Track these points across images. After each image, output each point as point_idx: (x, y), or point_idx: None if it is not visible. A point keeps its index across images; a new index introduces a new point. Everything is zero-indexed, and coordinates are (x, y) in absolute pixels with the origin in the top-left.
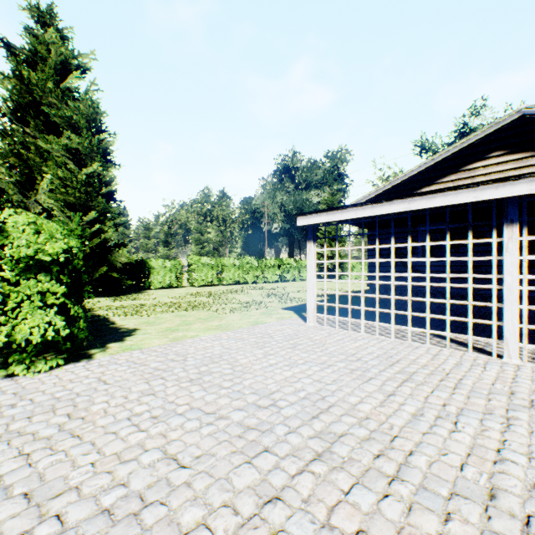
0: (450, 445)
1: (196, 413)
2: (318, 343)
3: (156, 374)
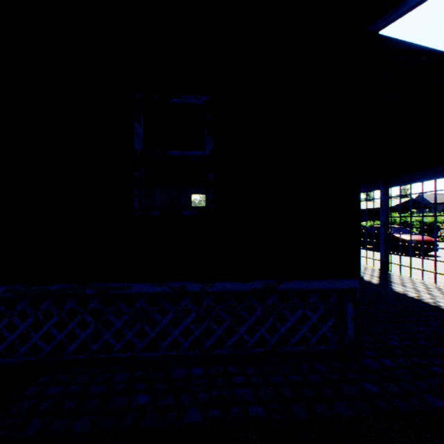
0: None
1: None
2: None
3: None
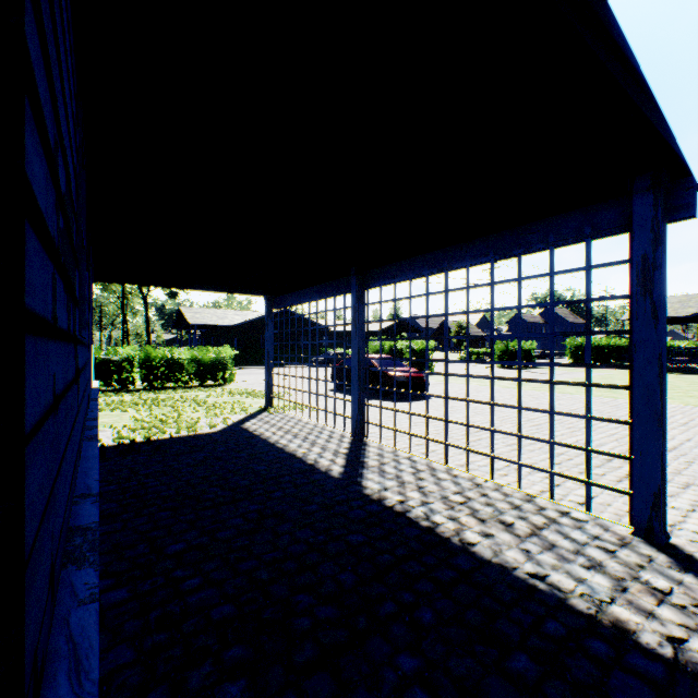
0: (479, 418)
1: (608, 427)
2: (570, 464)
3: (697, 442)
